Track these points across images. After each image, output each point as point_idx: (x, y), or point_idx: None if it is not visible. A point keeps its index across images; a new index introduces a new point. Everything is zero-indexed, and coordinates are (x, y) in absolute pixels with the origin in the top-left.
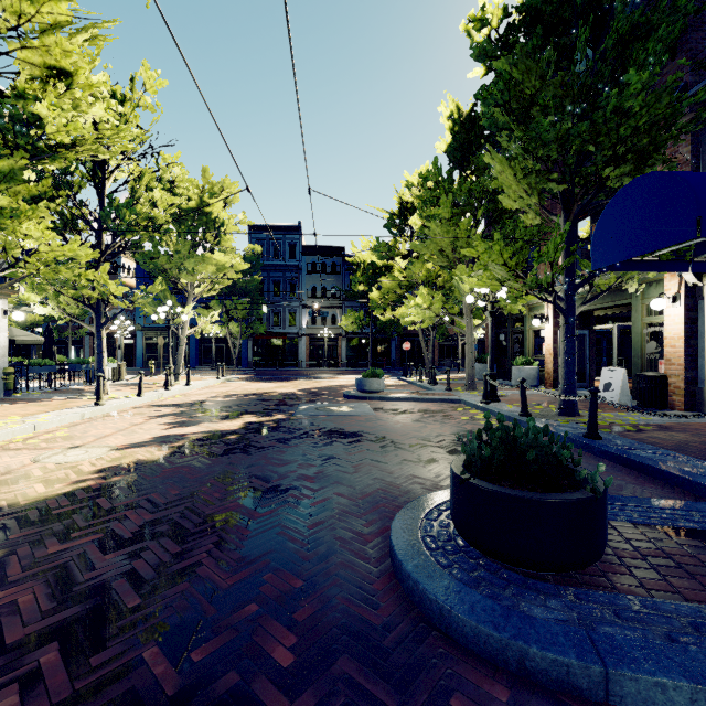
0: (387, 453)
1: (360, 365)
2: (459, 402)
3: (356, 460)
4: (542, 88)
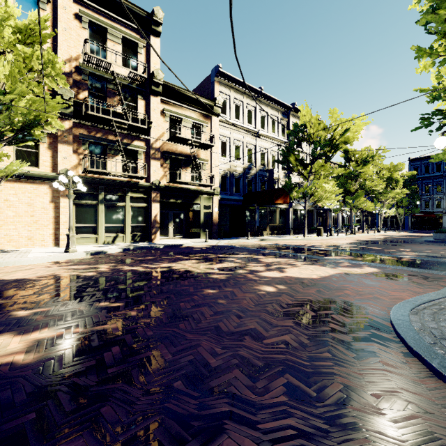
0: None
1: None
2: None
3: None
4: None
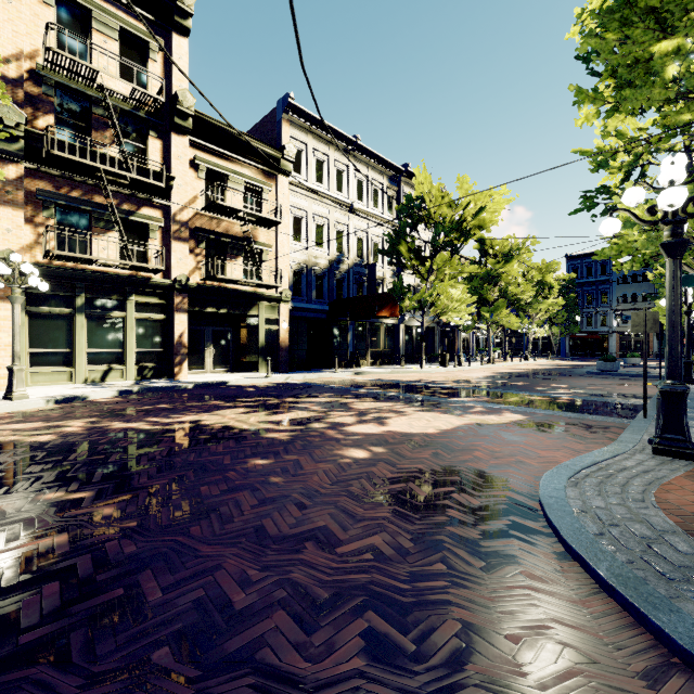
0: None
1: None
2: None
3: None
4: None
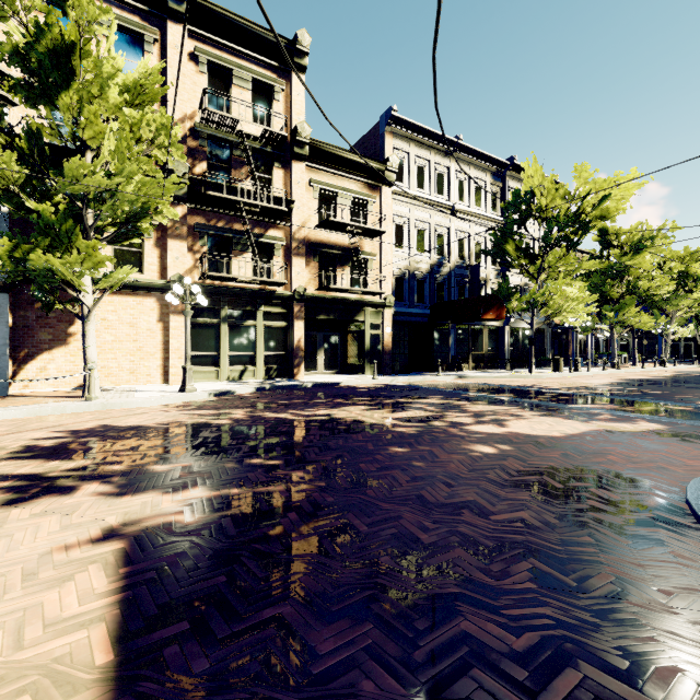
0: None
1: None
2: None
3: None
4: None
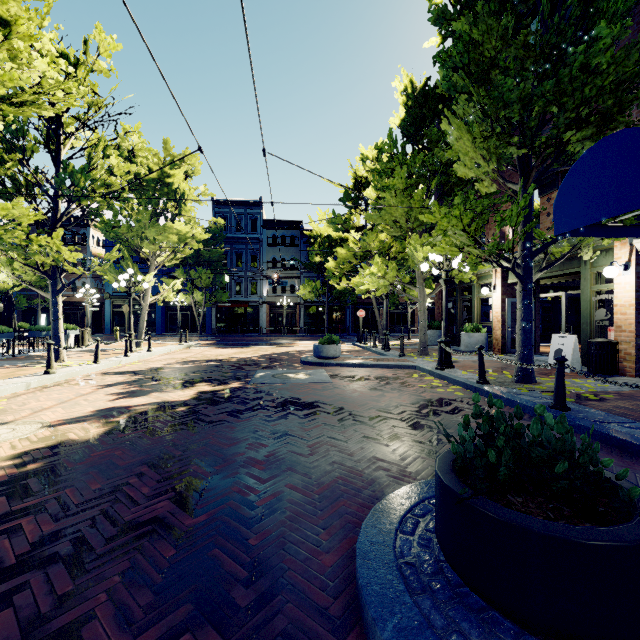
0: (346, 429)
1: (317, 331)
2: (414, 368)
3: (313, 438)
4: (502, 50)
